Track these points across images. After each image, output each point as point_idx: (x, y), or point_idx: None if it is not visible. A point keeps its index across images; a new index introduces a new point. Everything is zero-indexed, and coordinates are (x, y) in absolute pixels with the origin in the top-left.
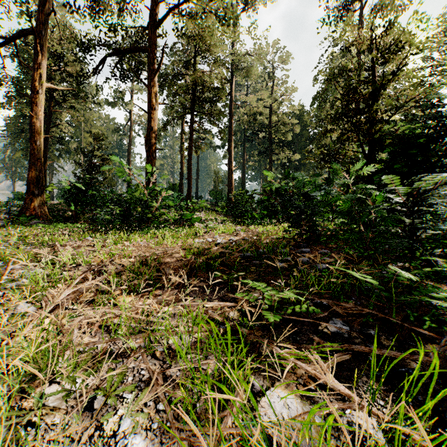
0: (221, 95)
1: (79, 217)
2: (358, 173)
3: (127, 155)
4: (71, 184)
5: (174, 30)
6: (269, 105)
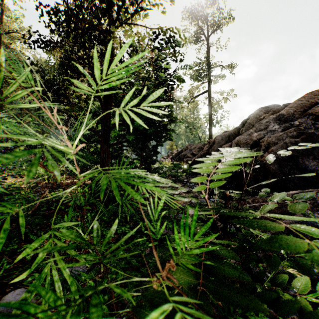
0: None
1: None
2: (91, 125)
3: None
4: None
5: None
6: (1, 36)
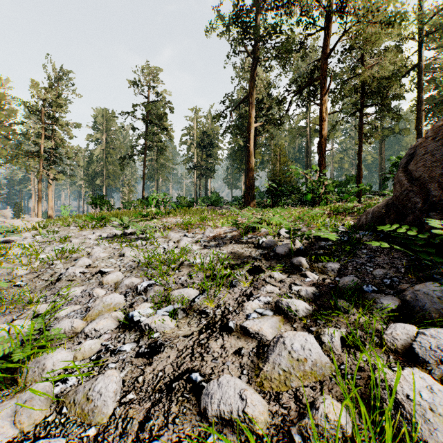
0: (393, 83)
1: (274, 205)
2: None
3: (306, 157)
4: (270, 184)
5: (341, 51)
6: None
